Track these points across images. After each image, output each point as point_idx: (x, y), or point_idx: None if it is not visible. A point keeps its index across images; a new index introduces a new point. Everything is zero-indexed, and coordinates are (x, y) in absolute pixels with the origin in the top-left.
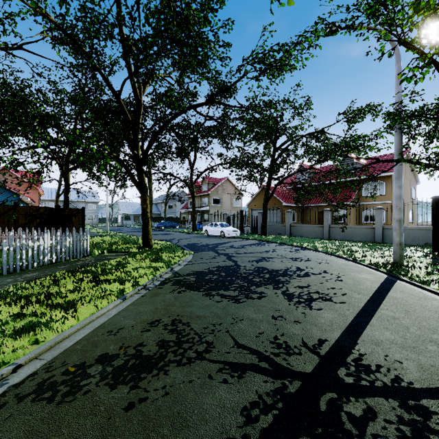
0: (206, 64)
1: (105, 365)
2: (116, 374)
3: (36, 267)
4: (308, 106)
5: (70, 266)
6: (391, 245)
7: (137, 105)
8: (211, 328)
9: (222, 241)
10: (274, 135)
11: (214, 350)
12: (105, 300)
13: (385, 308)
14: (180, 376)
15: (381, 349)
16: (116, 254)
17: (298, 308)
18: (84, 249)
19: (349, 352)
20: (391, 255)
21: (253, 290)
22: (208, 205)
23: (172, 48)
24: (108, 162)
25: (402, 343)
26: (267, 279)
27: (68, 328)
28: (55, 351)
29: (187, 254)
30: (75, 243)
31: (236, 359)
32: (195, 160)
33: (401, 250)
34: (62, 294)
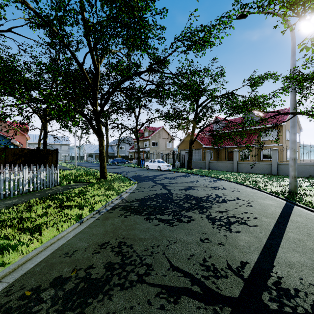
0: (147, 42)
1: (58, 289)
2: (66, 299)
3: (17, 195)
4: (222, 74)
5: (43, 194)
6: (284, 176)
7: (96, 73)
8: (150, 250)
9: (159, 173)
10: (197, 96)
11: (152, 272)
12: (66, 224)
13: (290, 231)
14: (122, 302)
15: (295, 272)
16: (80, 184)
17: (220, 231)
18: (55, 180)
19: (268, 275)
20: (286, 185)
21: (183, 214)
22: (149, 147)
23: (122, 30)
24: (72, 115)
25: (311, 266)
26: (193, 205)
27: (32, 250)
28: (17, 273)
29: (133, 184)
30: (47, 176)
31: (171, 282)
32: (139, 114)
33: (295, 182)
34: (32, 219)
